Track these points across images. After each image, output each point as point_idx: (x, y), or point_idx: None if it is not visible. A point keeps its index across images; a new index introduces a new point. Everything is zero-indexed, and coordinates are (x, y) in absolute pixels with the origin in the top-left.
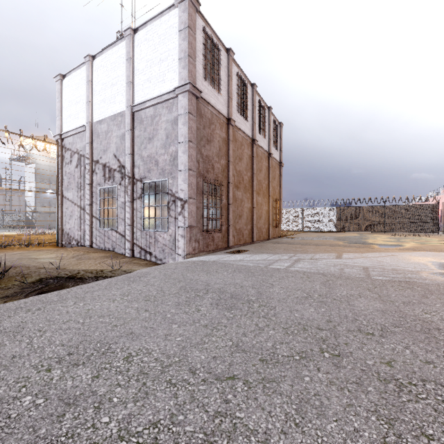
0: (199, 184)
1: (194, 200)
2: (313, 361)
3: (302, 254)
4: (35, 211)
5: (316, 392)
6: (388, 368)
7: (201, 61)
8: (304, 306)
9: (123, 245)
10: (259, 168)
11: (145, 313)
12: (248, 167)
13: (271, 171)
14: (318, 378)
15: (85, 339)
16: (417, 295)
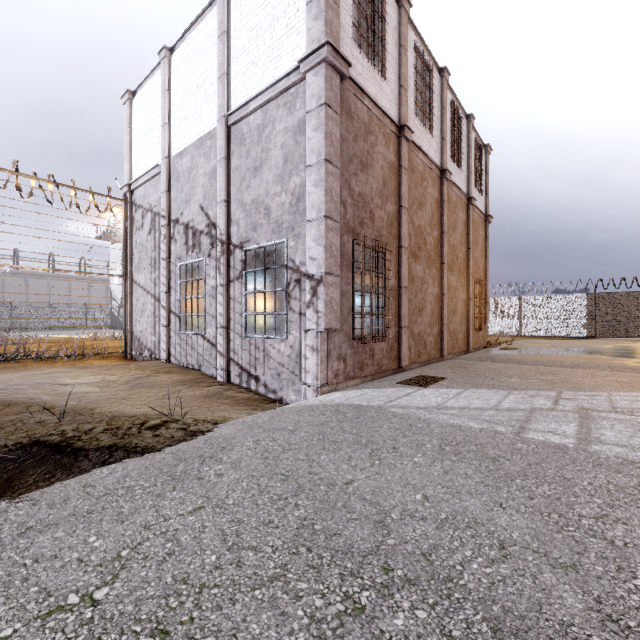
0: (346, 247)
1: (336, 277)
2: None
3: (578, 394)
4: (91, 304)
5: None
6: None
7: (350, 9)
8: None
9: (213, 361)
10: (451, 223)
11: None
12: (433, 220)
13: (472, 230)
14: None
15: None
16: None
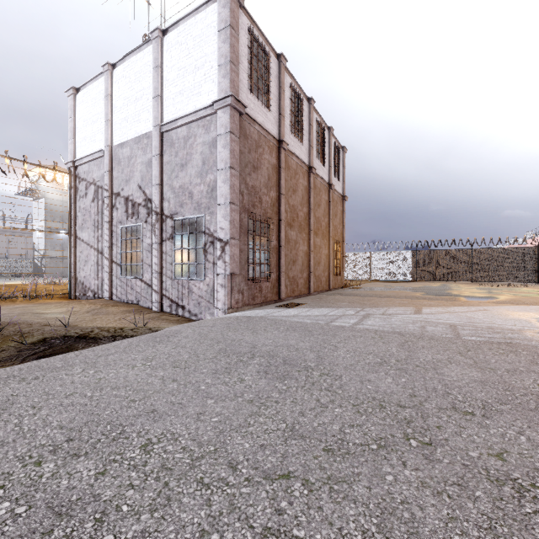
0: (243, 221)
1: (237, 241)
2: (396, 451)
3: (372, 309)
4: (42, 255)
5: (404, 498)
6: (499, 463)
7: (246, 69)
8: (378, 376)
9: (149, 297)
10: (317, 202)
11: (172, 383)
12: (303, 201)
13: (332, 206)
14: (404, 477)
15: (92, 419)
16: (523, 360)
